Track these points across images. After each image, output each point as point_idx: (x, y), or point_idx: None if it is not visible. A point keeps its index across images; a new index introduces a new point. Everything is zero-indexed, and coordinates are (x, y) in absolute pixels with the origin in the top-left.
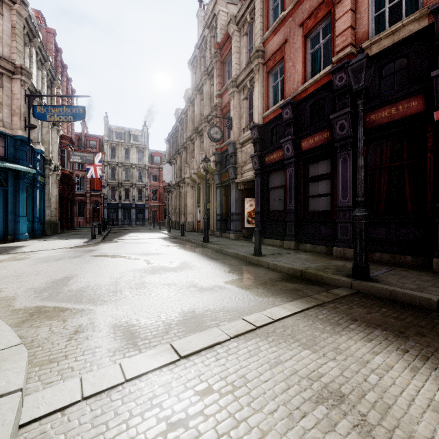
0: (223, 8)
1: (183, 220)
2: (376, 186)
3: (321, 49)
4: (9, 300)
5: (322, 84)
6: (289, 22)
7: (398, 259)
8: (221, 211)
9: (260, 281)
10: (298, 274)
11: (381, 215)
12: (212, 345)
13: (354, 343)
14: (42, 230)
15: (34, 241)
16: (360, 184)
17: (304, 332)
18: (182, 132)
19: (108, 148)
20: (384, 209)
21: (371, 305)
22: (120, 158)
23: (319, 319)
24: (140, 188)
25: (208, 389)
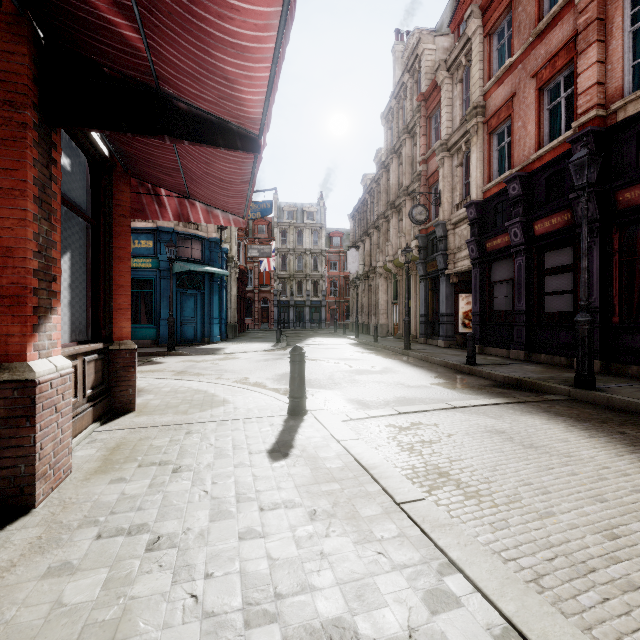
0: (430, 45)
1: (374, 322)
2: (636, 282)
3: (562, 103)
4: (262, 383)
5: (562, 151)
6: (517, 71)
7: None
8: (426, 311)
9: (467, 385)
10: (513, 383)
11: None
12: (421, 411)
13: (533, 420)
14: (225, 333)
15: (226, 343)
16: (583, 288)
17: (494, 412)
18: (371, 206)
19: (278, 232)
20: None
21: (577, 407)
22: (292, 244)
23: (513, 408)
24: (315, 280)
25: (420, 423)
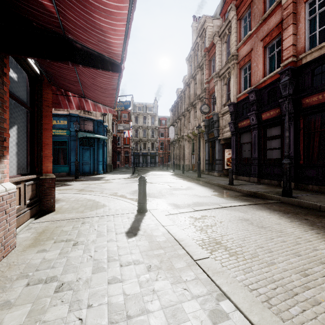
0: (210, 24)
1: (182, 163)
2: (311, 143)
3: (275, 54)
4: (124, 195)
5: (275, 78)
6: (254, 38)
7: (323, 189)
8: (208, 158)
9: (229, 195)
10: (252, 194)
11: (314, 162)
12: (206, 209)
13: (262, 213)
14: (106, 169)
15: (106, 174)
16: (286, 146)
17: (243, 209)
18: (181, 105)
19: (133, 117)
20: (316, 158)
21: (283, 206)
22: (140, 123)
23: (252, 207)
24: (152, 142)
25: (205, 216)
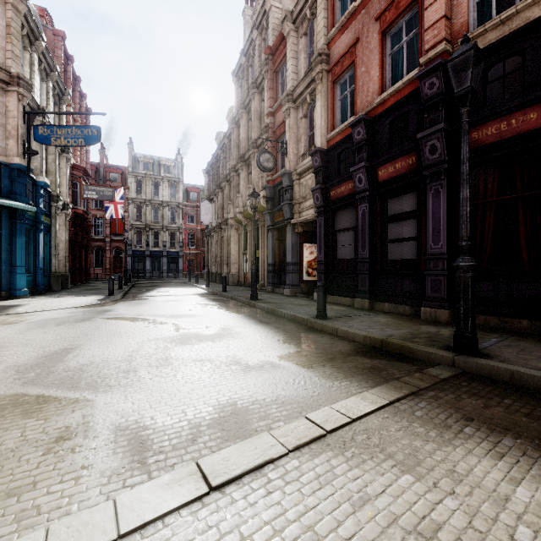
0: (276, 3)
1: (226, 271)
2: (479, 227)
3: (404, 48)
4: None
5: (406, 93)
6: (361, 16)
7: (510, 324)
8: (273, 260)
9: (327, 355)
10: (377, 345)
11: (486, 266)
12: (261, 465)
13: (477, 462)
14: (47, 285)
15: (35, 298)
16: (464, 223)
17: (398, 440)
18: (224, 161)
19: (132, 182)
20: (489, 257)
21: (487, 394)
22: (148, 195)
23: (417, 417)
24: (172, 231)
25: None
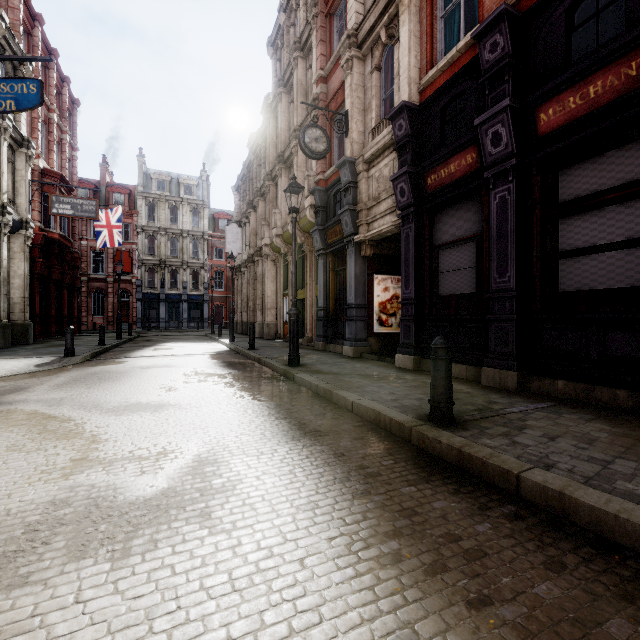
0: None
1: (259, 320)
2: None
3: None
4: None
5: None
6: None
7: None
8: (325, 302)
9: None
10: None
11: None
12: None
13: None
14: None
15: None
16: None
17: None
18: (258, 170)
19: (143, 205)
20: None
21: None
22: (163, 222)
23: None
24: (195, 269)
25: None
